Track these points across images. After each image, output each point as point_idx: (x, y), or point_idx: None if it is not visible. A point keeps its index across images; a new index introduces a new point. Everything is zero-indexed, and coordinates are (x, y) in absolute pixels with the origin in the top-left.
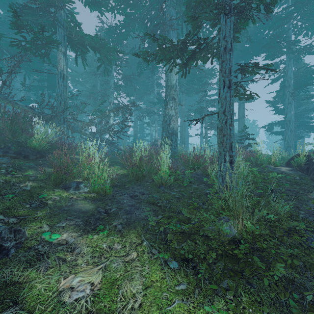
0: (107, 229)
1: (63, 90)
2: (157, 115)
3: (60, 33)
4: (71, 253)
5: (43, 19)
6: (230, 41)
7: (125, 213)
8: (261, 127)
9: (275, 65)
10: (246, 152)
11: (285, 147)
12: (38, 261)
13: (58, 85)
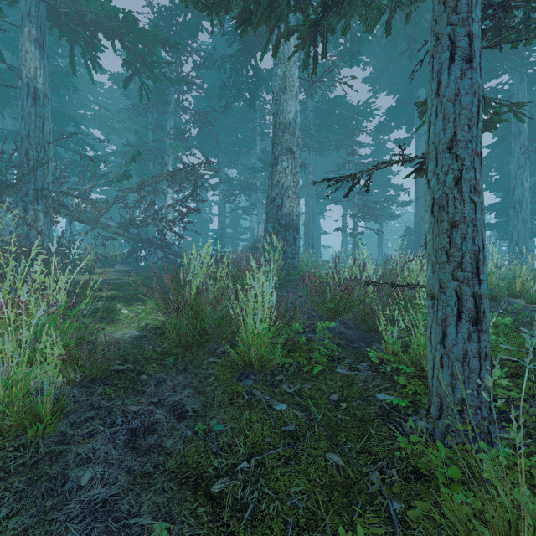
0: None
1: (33, 125)
2: (261, 193)
3: None
4: None
5: None
6: None
7: None
8: None
9: (490, 94)
10: None
11: (512, 254)
12: None
13: (21, 113)
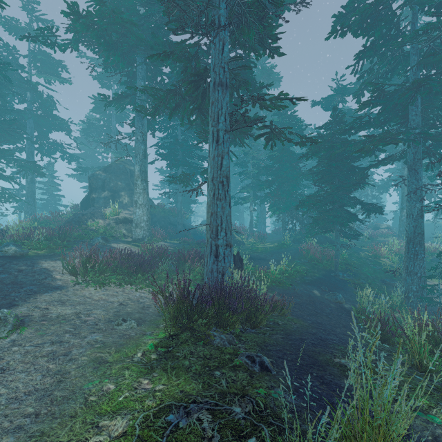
0: None
1: None
2: (371, 196)
3: None
4: None
5: None
6: None
7: None
8: None
9: None
10: None
11: None
12: None
13: None
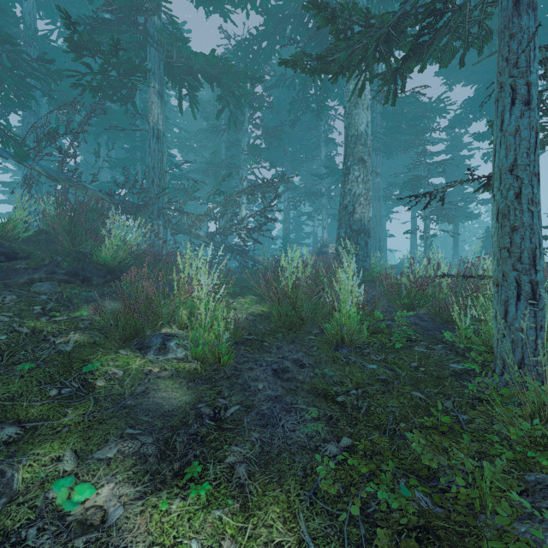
0: (209, 479)
1: (157, 159)
2: (326, 198)
3: (152, 58)
4: None
5: (124, 36)
6: None
7: (259, 423)
8: None
9: None
10: None
11: None
12: None
13: (149, 151)
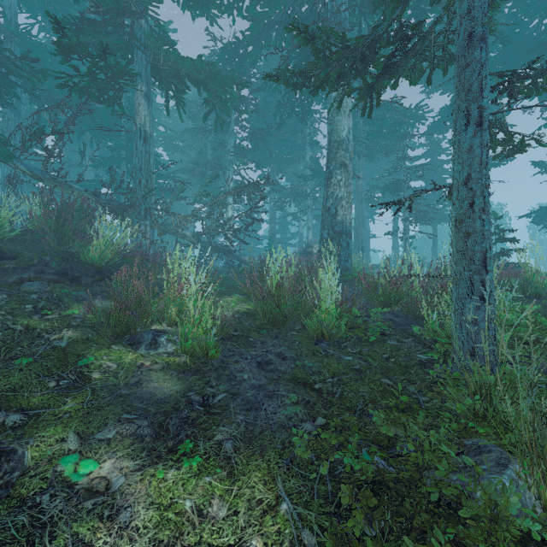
0: (200, 453)
1: (144, 160)
2: (311, 199)
3: (139, 60)
4: (108, 525)
5: (111, 38)
6: (482, 21)
7: (244, 407)
8: (520, 216)
9: None
10: (499, 268)
11: None
12: (27, 546)
13: (136, 152)
